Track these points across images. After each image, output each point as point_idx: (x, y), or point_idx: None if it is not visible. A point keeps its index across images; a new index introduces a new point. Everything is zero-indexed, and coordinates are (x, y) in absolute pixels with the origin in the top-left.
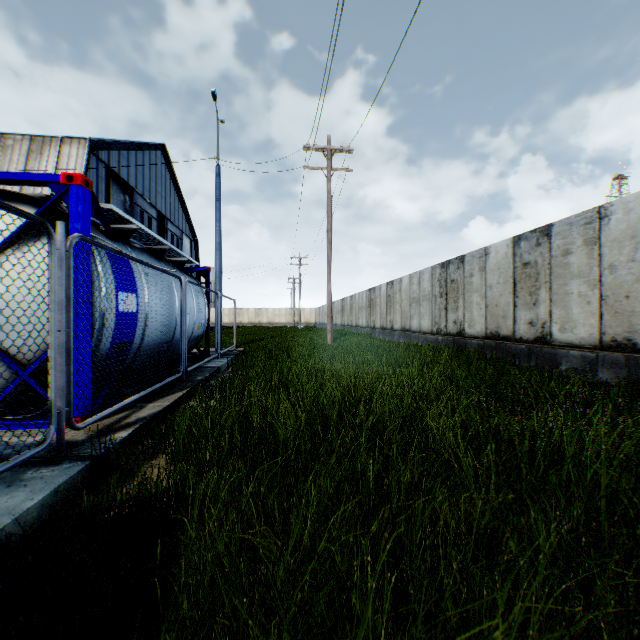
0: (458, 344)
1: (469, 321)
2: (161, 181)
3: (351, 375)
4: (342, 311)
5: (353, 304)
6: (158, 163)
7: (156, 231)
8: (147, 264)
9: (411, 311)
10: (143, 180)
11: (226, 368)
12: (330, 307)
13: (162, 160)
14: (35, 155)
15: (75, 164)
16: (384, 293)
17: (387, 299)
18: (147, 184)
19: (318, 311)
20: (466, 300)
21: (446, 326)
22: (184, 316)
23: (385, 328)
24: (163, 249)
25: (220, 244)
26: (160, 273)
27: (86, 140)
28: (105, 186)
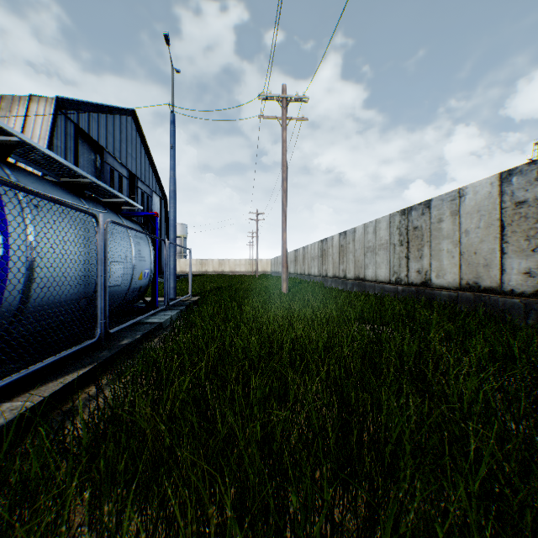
0: (426, 295)
1: (437, 270)
2: (132, 144)
3: (320, 348)
4: (295, 261)
5: (305, 254)
6: (129, 127)
7: (126, 188)
8: (4, 182)
9: (366, 260)
10: (113, 141)
11: (172, 322)
12: (285, 256)
13: (133, 125)
14: (4, 112)
15: (42, 121)
16: (336, 243)
17: (340, 249)
18: (118, 145)
19: (273, 261)
20: (433, 248)
21: (407, 275)
22: (103, 264)
23: (337, 277)
24: (83, 183)
25: (174, 192)
26: (71, 209)
27: (53, 98)
28: (74, 144)
